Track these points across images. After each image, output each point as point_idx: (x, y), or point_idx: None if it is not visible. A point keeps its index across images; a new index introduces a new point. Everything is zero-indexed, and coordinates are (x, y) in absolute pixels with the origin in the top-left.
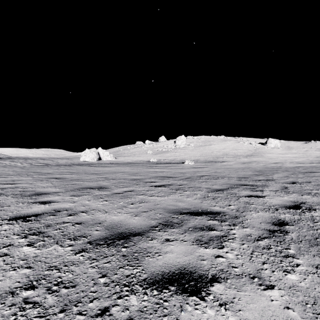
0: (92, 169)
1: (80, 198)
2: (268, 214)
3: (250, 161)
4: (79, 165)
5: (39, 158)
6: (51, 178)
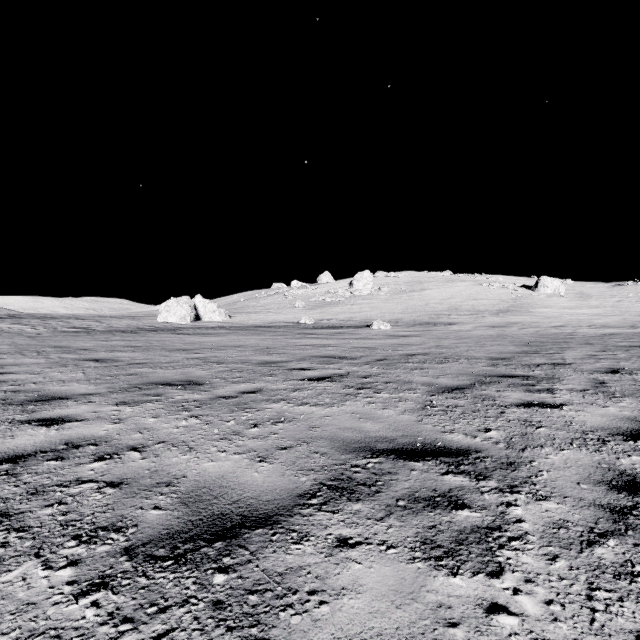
0: (180, 339)
1: (137, 411)
2: (588, 455)
3: (506, 322)
4: (153, 331)
5: (73, 317)
6: (86, 359)
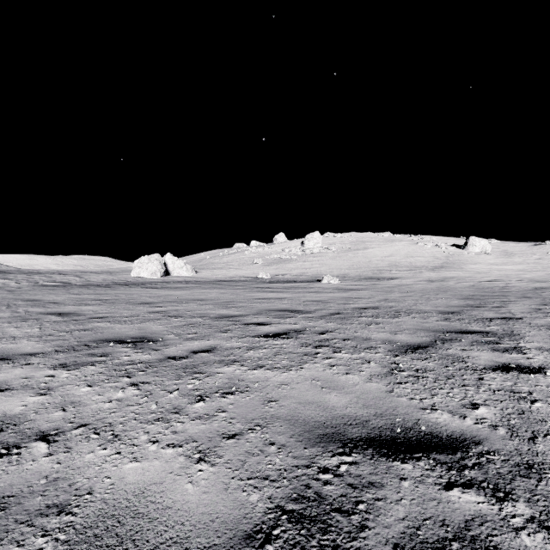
0: (147, 293)
1: (73, 376)
2: None
3: (442, 277)
4: (125, 285)
5: (57, 272)
6: (50, 313)
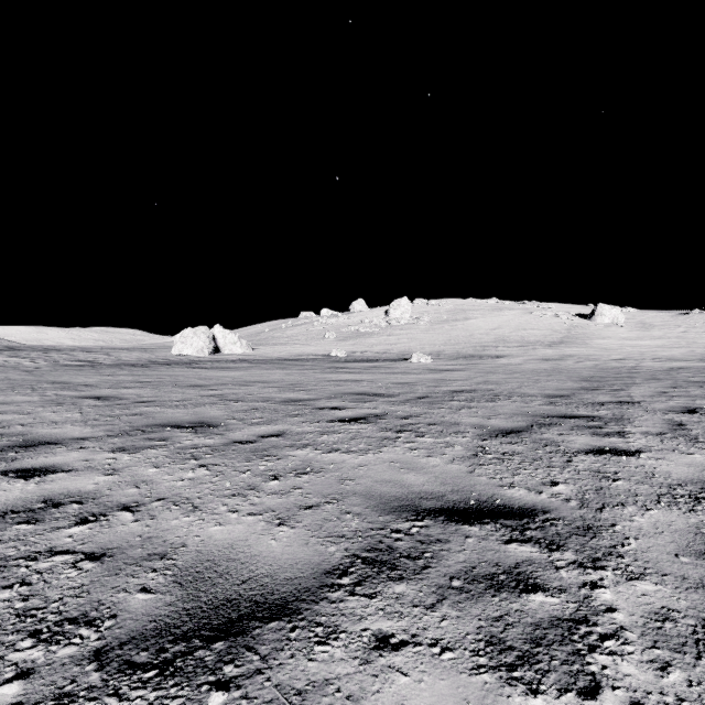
0: (195, 374)
1: (136, 459)
2: (682, 516)
3: (561, 355)
4: (166, 364)
5: (79, 349)
6: (86, 397)
